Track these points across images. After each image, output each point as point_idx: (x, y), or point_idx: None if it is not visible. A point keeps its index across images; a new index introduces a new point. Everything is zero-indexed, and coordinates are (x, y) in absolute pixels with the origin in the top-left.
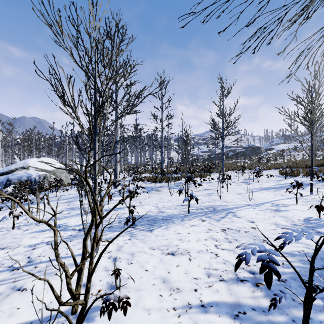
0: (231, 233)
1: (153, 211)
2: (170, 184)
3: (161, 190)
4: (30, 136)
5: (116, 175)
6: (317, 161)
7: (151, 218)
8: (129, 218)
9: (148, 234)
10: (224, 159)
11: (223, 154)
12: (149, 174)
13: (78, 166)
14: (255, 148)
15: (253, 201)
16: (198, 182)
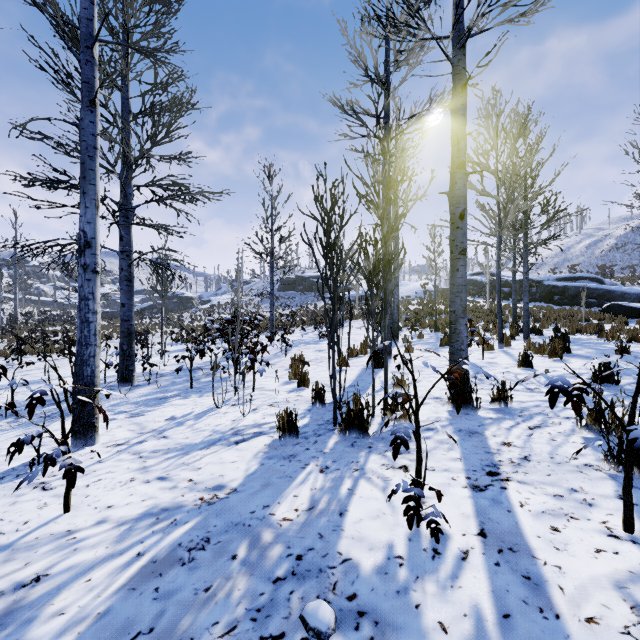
0: (23, 392)
1: None
2: None
3: None
4: None
5: None
6: None
7: None
8: None
9: None
10: None
11: None
12: None
13: None
14: (185, 299)
15: None
16: (34, 361)
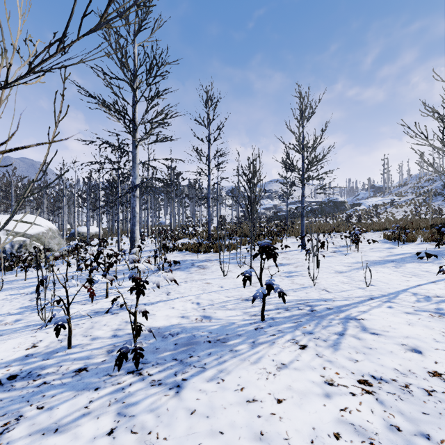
0: (392, 400)
1: (190, 316)
2: (221, 255)
3: (207, 265)
4: (6, 183)
5: (134, 242)
6: (431, 220)
7: (184, 339)
8: (125, 351)
9: (168, 402)
10: (304, 216)
11: (303, 208)
12: (190, 240)
13: (83, 228)
14: (338, 203)
15: (374, 289)
16: None
